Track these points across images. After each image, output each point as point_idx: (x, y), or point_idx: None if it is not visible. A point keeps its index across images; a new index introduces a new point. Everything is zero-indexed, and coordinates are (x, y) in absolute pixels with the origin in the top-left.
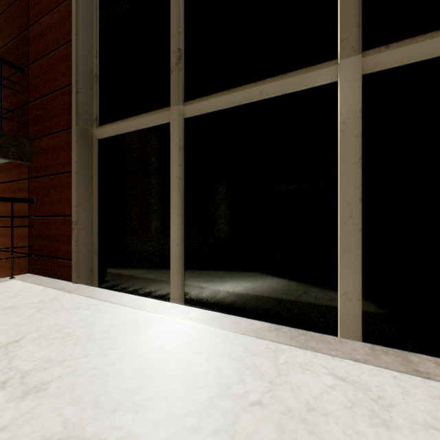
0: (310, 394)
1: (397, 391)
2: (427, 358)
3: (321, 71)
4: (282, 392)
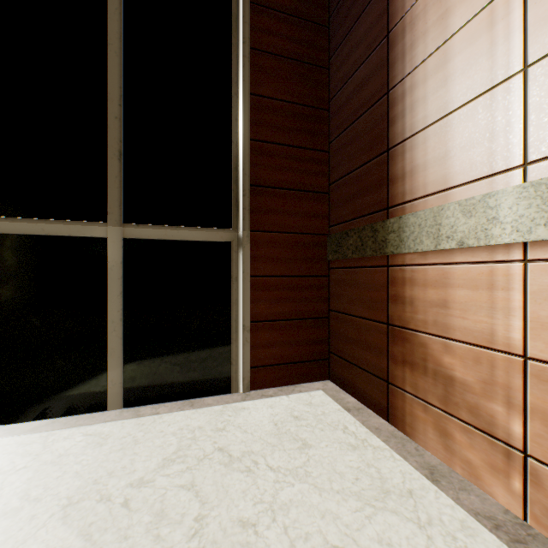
0: (64, 449)
1: (119, 429)
2: (150, 406)
3: (96, 228)
4: (45, 456)
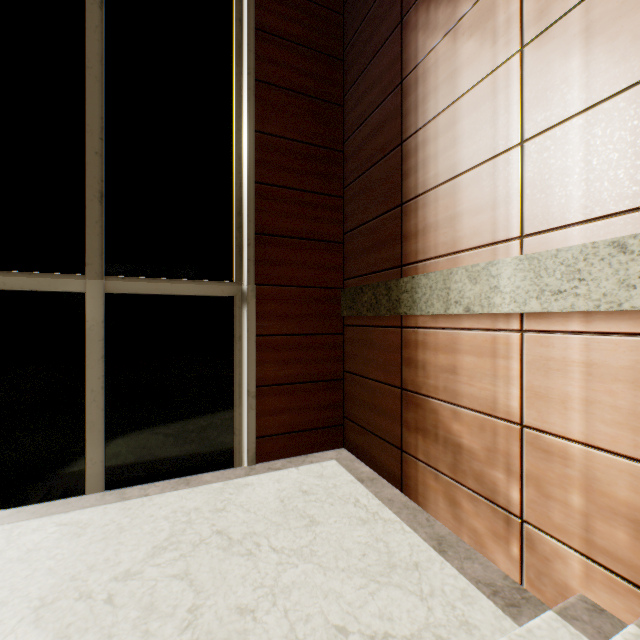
0: (34, 543)
1: (101, 515)
2: (138, 487)
3: (72, 281)
4: (9, 552)
